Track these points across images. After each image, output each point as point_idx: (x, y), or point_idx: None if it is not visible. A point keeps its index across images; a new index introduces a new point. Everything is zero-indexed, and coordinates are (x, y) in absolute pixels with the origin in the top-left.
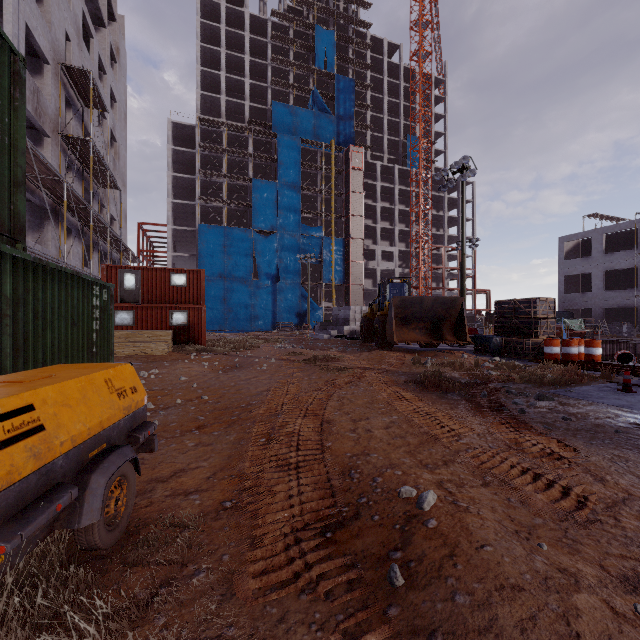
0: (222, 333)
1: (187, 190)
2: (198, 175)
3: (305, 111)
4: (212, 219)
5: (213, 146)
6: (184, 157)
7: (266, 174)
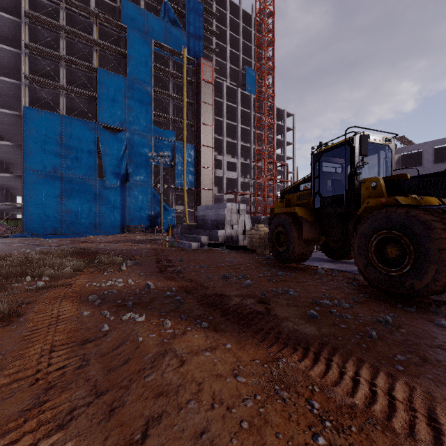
0: (48, 239)
1: (15, 72)
2: (23, 47)
3: (156, 18)
4: (48, 109)
5: (45, 18)
6: (7, 28)
7: (115, 72)
